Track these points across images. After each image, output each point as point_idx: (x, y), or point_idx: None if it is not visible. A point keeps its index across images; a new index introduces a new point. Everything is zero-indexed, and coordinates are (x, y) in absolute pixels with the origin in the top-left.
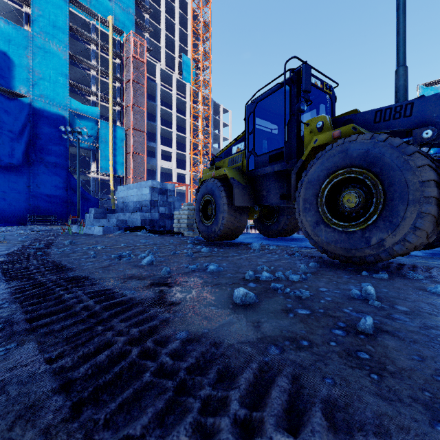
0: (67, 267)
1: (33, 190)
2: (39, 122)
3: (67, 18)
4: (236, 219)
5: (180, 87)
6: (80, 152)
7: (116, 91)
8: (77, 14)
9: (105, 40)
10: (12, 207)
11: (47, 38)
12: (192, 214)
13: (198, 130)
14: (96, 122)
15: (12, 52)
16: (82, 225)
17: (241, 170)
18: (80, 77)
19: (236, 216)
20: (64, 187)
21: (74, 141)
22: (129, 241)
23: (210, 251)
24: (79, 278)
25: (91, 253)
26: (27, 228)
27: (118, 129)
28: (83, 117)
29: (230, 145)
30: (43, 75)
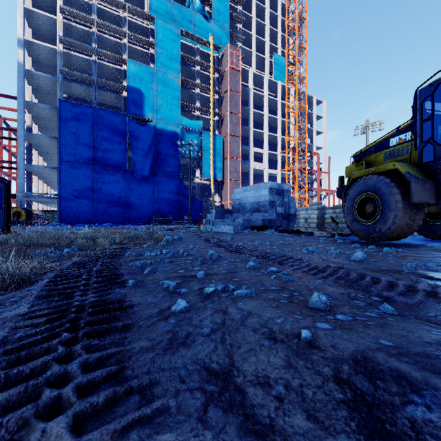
0: (293, 257)
1: (156, 196)
2: (160, 140)
3: (179, 49)
4: (410, 218)
5: (271, 87)
6: (186, 161)
7: (215, 103)
8: (185, 43)
9: (206, 59)
10: (143, 210)
11: (165, 70)
12: (321, 213)
13: (289, 127)
14: (200, 134)
15: (143, 88)
16: (212, 224)
17: (412, 163)
18: (187, 97)
19: (411, 214)
20: (177, 192)
21: (184, 152)
22: (275, 239)
23: (396, 251)
24: (338, 267)
25: (273, 247)
26: (159, 227)
27: (217, 137)
28: (190, 131)
29: (386, 137)
30: (163, 101)
